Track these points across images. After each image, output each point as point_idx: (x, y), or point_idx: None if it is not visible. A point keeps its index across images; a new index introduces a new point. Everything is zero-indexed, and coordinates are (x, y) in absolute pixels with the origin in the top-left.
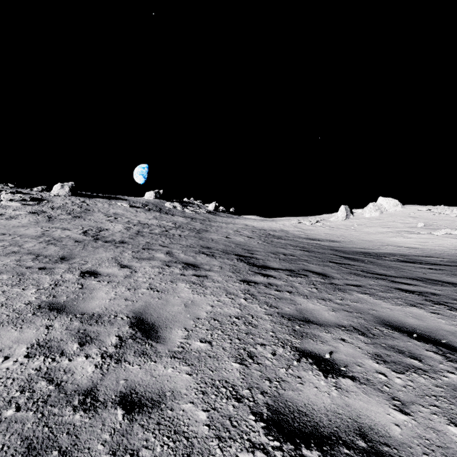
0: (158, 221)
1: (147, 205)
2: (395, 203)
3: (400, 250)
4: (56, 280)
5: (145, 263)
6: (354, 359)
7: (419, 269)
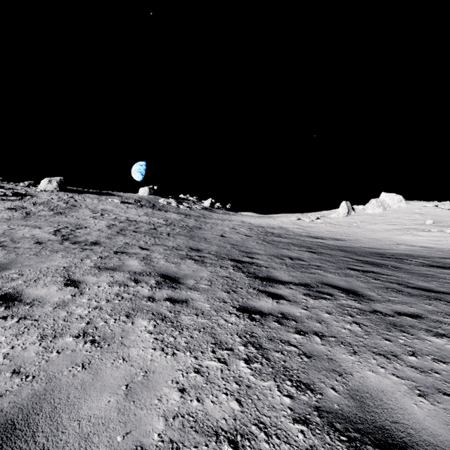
0: (148, 217)
1: (140, 201)
2: (399, 198)
3: (417, 251)
4: None
5: (104, 277)
6: None
7: None
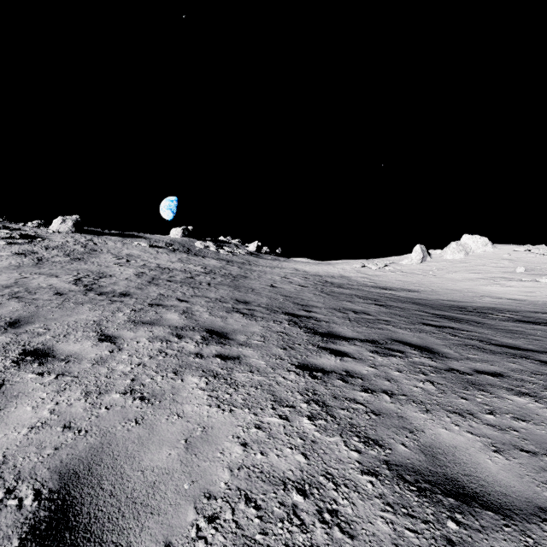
0: (183, 264)
1: (172, 244)
2: (485, 241)
3: (504, 304)
4: None
5: (142, 332)
6: None
7: None
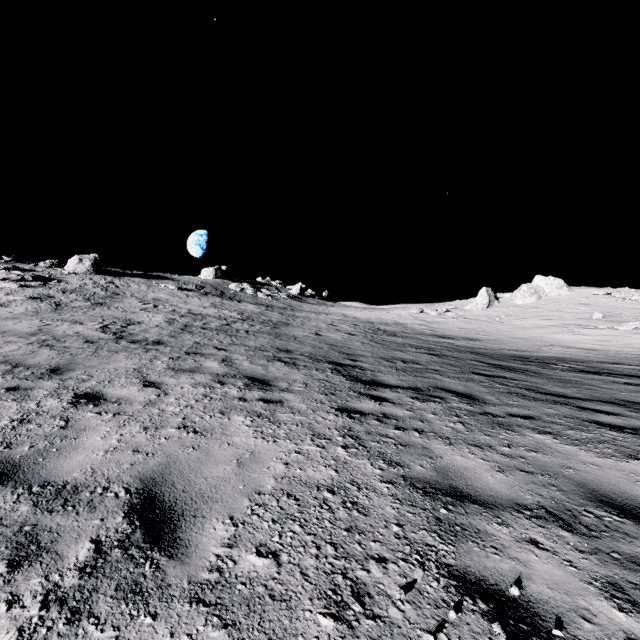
0: (217, 309)
1: (203, 287)
2: (560, 284)
3: (573, 354)
4: (25, 412)
5: (184, 379)
6: (570, 598)
7: (612, 385)
